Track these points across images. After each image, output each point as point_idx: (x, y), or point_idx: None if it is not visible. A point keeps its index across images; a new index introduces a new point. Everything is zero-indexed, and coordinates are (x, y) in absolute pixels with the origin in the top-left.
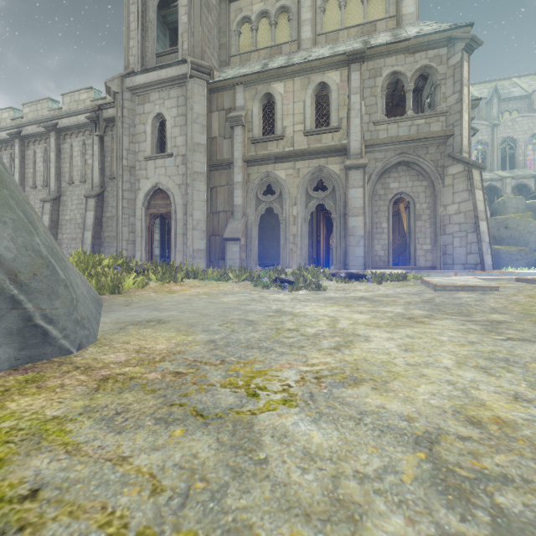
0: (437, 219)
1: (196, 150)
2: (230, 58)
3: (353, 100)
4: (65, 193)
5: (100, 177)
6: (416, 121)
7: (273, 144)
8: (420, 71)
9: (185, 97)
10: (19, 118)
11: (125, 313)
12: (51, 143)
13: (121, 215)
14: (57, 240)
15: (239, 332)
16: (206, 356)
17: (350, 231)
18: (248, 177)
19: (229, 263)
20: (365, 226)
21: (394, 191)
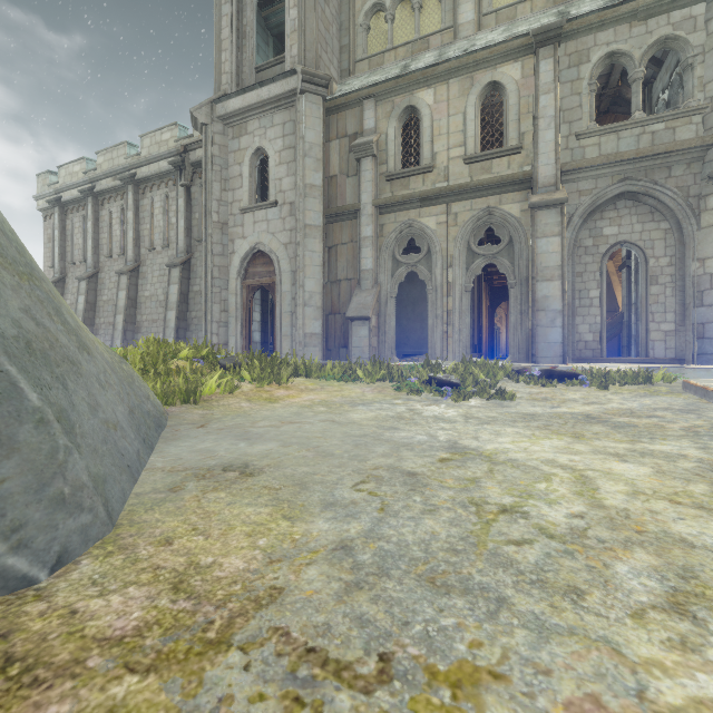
0: (687, 281)
1: (308, 194)
2: (355, 64)
3: (543, 104)
4: (145, 262)
5: (186, 239)
6: (650, 127)
7: (417, 180)
8: (656, 47)
9: (294, 122)
10: (92, 170)
11: (193, 445)
12: (128, 199)
13: (211, 288)
14: (135, 323)
15: (397, 515)
16: (336, 624)
17: (539, 304)
18: (381, 230)
19: (355, 352)
20: (564, 295)
21: (610, 240)
